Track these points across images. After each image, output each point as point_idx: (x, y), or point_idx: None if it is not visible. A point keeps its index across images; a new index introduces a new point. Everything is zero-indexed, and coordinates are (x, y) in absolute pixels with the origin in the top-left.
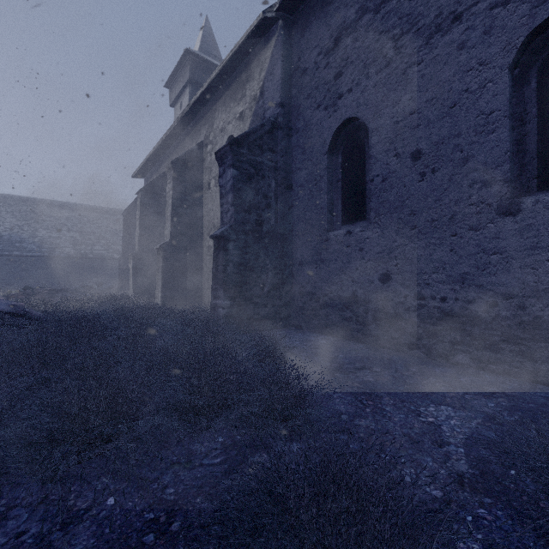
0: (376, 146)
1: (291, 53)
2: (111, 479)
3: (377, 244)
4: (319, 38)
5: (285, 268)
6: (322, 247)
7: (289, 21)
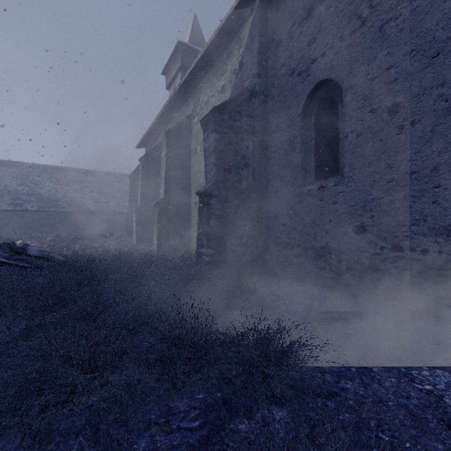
0: (350, 104)
1: (266, 28)
2: (81, 448)
3: (351, 198)
4: (293, 10)
5: (261, 220)
6: (296, 201)
7: (265, 0)
